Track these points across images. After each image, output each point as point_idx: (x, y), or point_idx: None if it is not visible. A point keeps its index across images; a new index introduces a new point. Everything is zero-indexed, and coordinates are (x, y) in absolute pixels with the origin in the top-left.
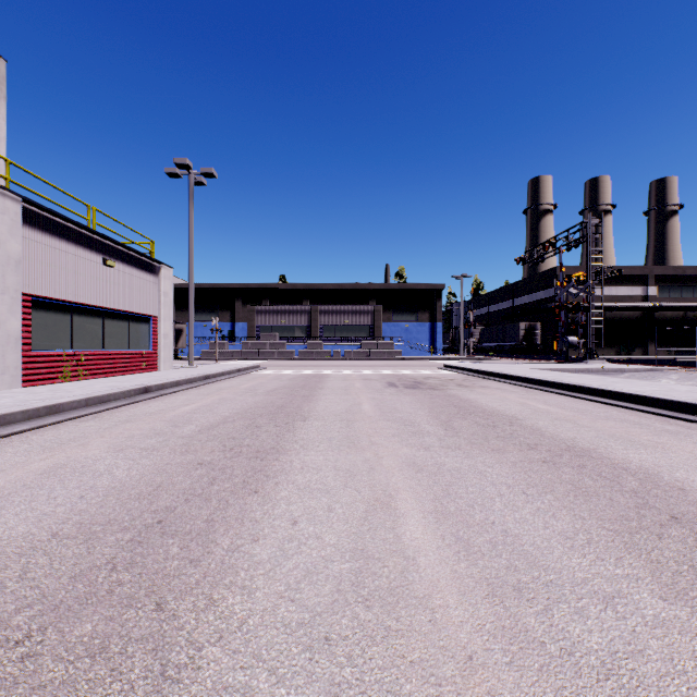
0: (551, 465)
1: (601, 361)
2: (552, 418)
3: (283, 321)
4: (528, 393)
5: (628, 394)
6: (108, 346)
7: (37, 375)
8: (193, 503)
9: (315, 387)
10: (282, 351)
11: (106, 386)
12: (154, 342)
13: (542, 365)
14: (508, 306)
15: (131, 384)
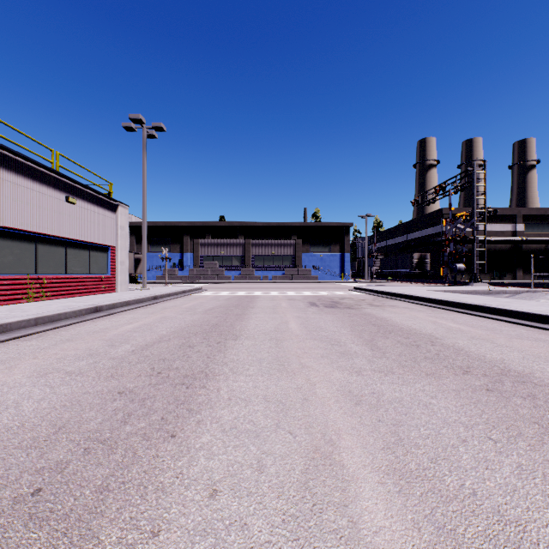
0: (498, 395)
1: (484, 284)
2: (469, 337)
3: (222, 252)
4: (434, 312)
5: (531, 314)
6: (70, 271)
7: (3, 296)
8: (92, 456)
9: (247, 306)
10: (221, 276)
11: (61, 305)
12: (112, 268)
13: (436, 287)
14: (402, 240)
15: (84, 304)
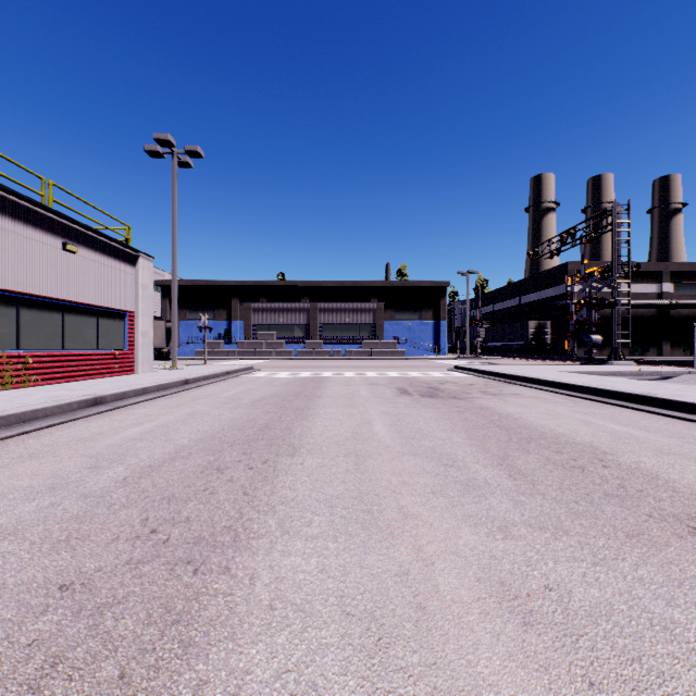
0: None
1: (628, 361)
2: (653, 451)
3: (281, 320)
4: (578, 405)
5: None
6: (69, 346)
7: None
8: None
9: (312, 395)
10: (280, 350)
11: (46, 396)
12: (129, 341)
13: (565, 366)
14: (514, 304)
15: (80, 394)
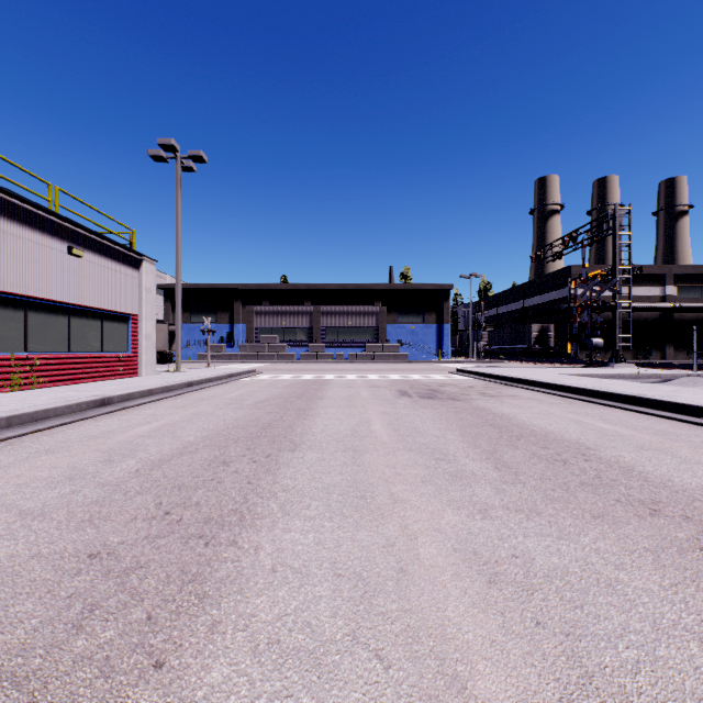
0: None
1: (629, 364)
2: (635, 446)
3: (284, 323)
4: (572, 405)
5: None
6: (75, 349)
7: None
8: None
9: (313, 396)
10: (282, 354)
11: (55, 397)
12: (133, 344)
13: (566, 369)
14: (518, 307)
15: (87, 395)
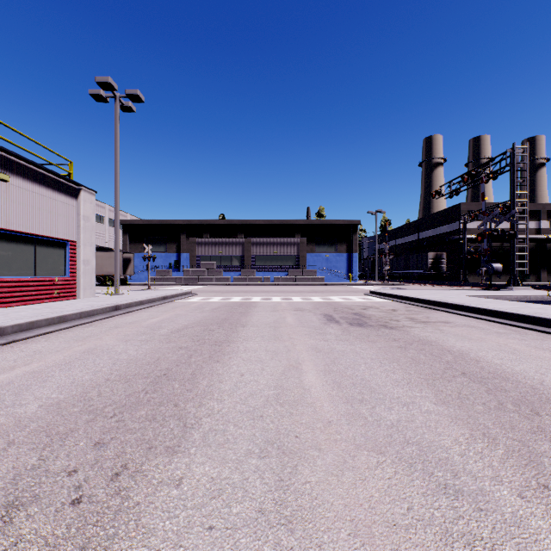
0: None
1: (526, 287)
2: None
3: (220, 252)
4: (527, 337)
5: None
6: (1, 273)
7: None
8: None
9: (237, 322)
10: (219, 277)
11: None
12: (71, 268)
13: (470, 292)
14: (413, 239)
15: None
